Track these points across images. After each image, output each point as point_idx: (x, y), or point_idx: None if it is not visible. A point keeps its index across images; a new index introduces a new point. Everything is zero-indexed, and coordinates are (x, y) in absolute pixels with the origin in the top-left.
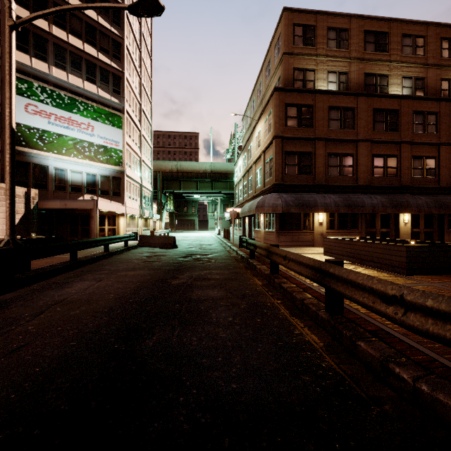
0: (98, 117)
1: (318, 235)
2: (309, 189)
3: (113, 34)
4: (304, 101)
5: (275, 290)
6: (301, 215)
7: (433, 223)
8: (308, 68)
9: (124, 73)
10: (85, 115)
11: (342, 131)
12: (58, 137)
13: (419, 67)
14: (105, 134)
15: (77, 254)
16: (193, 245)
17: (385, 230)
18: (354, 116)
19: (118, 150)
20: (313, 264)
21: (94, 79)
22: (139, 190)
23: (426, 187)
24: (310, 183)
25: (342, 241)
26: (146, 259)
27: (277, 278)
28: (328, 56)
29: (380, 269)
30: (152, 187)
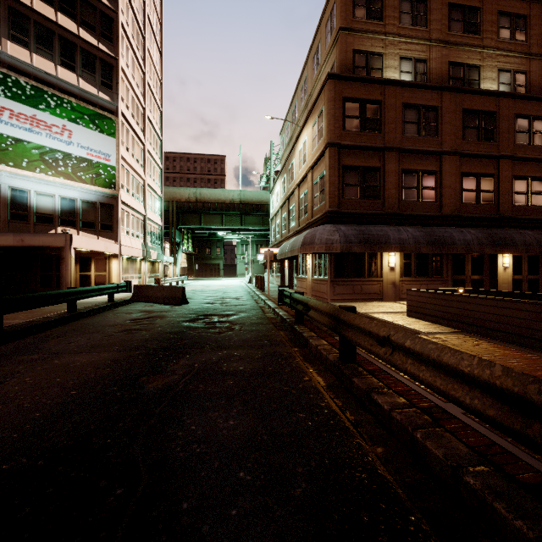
0: (78, 118)
1: (389, 284)
2: (377, 220)
3: (101, 5)
4: (370, 95)
5: (358, 405)
6: (365, 256)
7: (538, 268)
8: (373, 50)
9: (118, 60)
10: (58, 115)
11: (422, 139)
12: (16, 142)
13: (520, 57)
14: (89, 142)
15: (1, 321)
16: (212, 299)
17: (478, 277)
18: (437, 119)
19: (108, 166)
20: (516, 389)
21: (73, 64)
22: (142, 224)
23: (532, 218)
24: (378, 211)
25: (442, 295)
26: (129, 325)
27: (357, 376)
28: (400, 35)
29: (523, 346)
30: (162, 220)
